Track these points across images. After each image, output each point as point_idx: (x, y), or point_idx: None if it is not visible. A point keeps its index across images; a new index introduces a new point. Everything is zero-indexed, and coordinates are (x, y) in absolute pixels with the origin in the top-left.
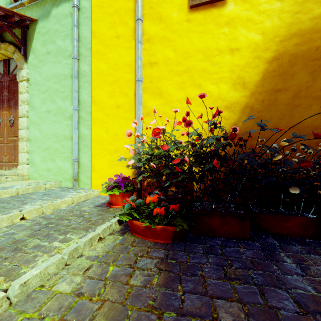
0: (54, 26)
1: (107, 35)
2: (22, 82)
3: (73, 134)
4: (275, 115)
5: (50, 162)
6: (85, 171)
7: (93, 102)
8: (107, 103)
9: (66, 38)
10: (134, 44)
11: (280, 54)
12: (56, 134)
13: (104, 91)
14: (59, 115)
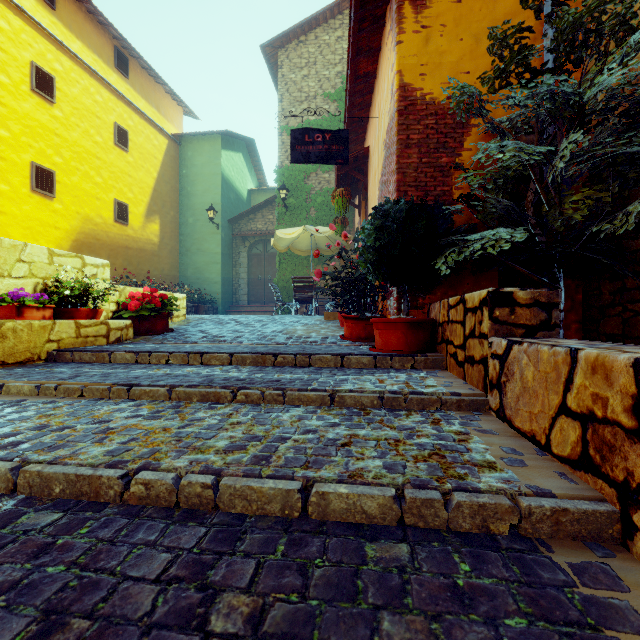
0: None
1: None
2: None
3: None
4: None
5: None
6: None
7: None
8: None
9: None
10: None
11: (78, 239)
12: None
13: None
14: None
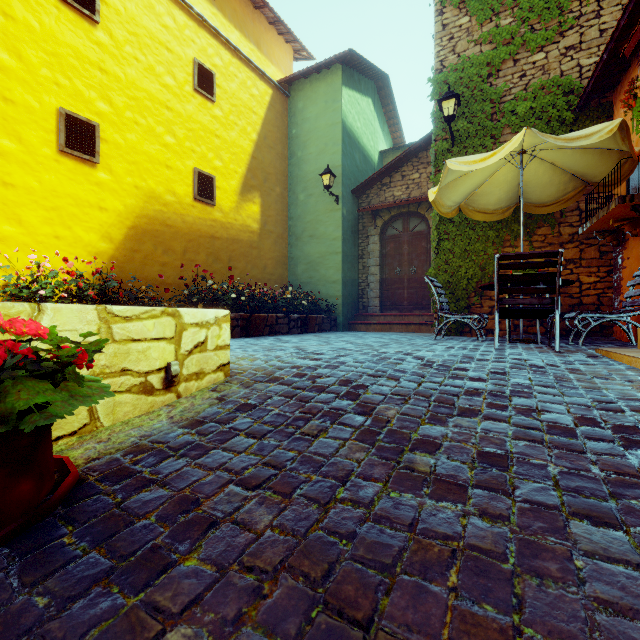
0: None
1: None
2: None
3: None
4: (133, 268)
5: None
6: None
7: None
8: None
9: None
10: None
11: (137, 226)
12: None
13: None
14: None
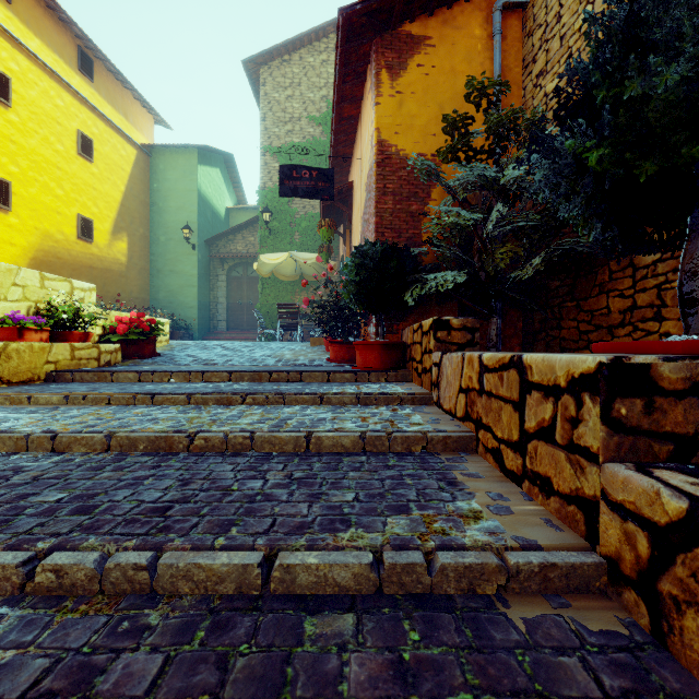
0: None
1: None
2: None
3: None
4: None
5: None
6: None
7: None
8: None
9: None
10: None
11: (36, 257)
12: None
13: None
14: None
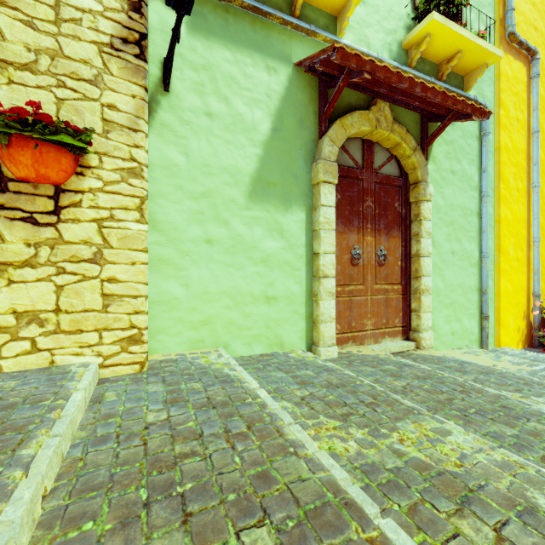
0: (460, 140)
1: (511, 185)
2: (428, 202)
3: (488, 287)
4: None
5: (455, 323)
6: (489, 329)
7: (502, 251)
8: (511, 255)
9: (472, 164)
10: (526, 203)
11: None
12: (462, 284)
13: (509, 242)
14: (465, 260)
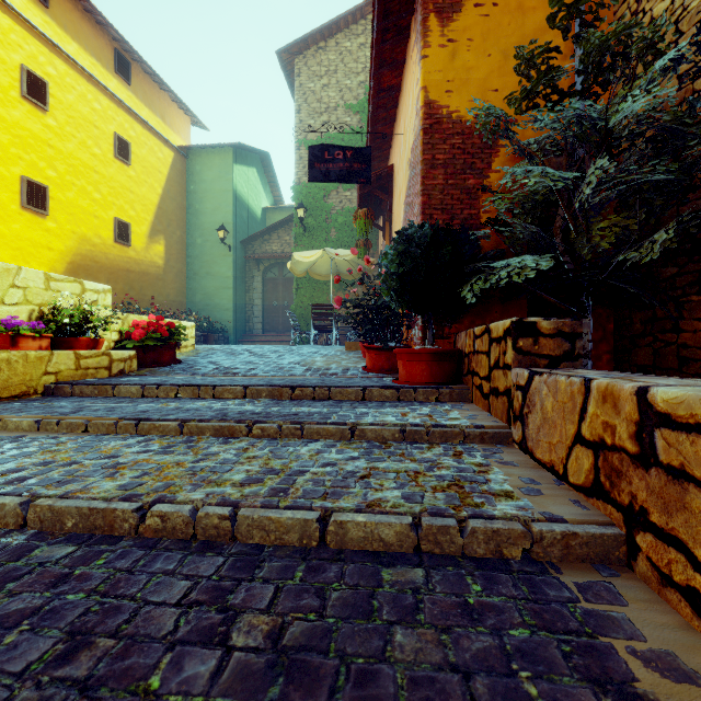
0: None
1: None
2: None
3: None
4: None
5: None
6: None
7: None
8: None
9: None
10: None
11: (74, 262)
12: None
13: None
14: None
